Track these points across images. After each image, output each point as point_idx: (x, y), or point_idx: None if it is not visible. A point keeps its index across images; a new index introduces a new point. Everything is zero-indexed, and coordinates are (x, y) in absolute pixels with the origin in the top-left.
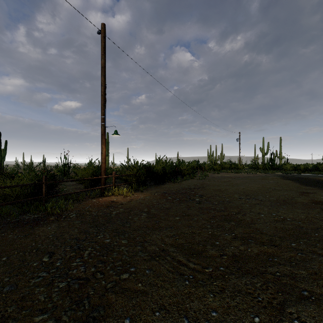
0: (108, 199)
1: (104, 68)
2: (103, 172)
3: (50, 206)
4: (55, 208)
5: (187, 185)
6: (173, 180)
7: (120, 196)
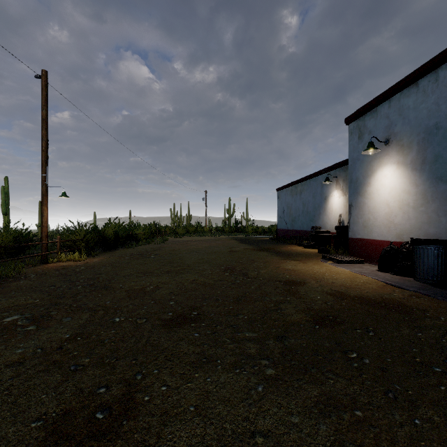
0: (56, 265)
1: (46, 121)
2: (45, 237)
3: (1, 270)
4: (5, 273)
5: (144, 249)
6: (126, 246)
7: (69, 262)
